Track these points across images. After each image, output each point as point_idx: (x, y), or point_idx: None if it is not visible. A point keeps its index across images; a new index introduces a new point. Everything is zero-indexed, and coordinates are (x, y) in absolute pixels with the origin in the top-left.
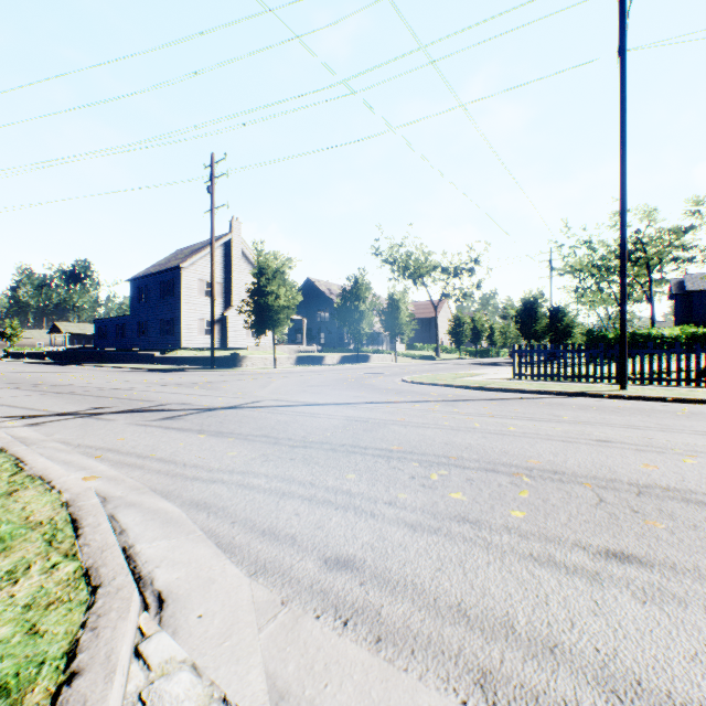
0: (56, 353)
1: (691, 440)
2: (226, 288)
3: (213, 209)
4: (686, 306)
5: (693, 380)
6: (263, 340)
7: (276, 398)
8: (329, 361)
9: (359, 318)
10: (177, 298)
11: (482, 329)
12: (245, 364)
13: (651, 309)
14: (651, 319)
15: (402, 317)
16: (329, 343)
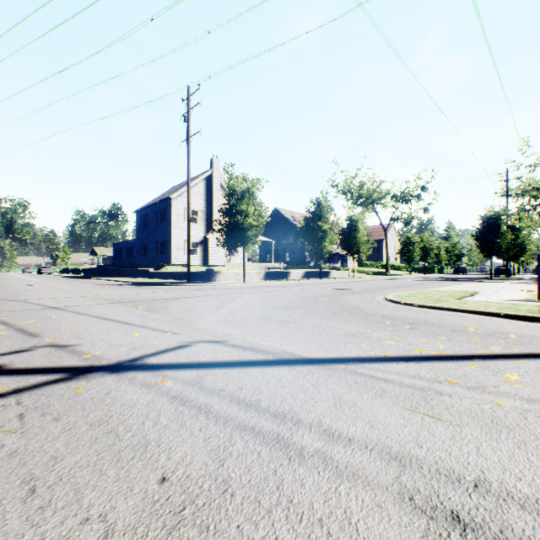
0: (87, 269)
1: None
2: (208, 215)
3: (189, 137)
4: None
5: None
6: (238, 258)
7: (220, 336)
8: (293, 276)
9: (321, 237)
10: (168, 224)
11: (430, 248)
12: (218, 279)
13: None
14: None
15: (360, 236)
16: (292, 261)
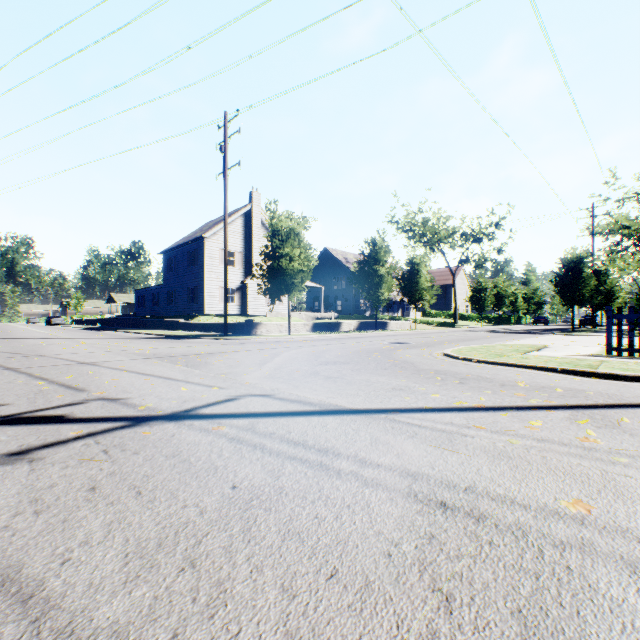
0: (105, 320)
1: None
2: (246, 257)
3: (226, 169)
4: None
5: None
6: (281, 307)
7: (267, 390)
8: (346, 328)
9: (377, 283)
10: (200, 267)
11: (505, 294)
12: (259, 331)
13: None
14: None
15: (422, 281)
16: (345, 310)
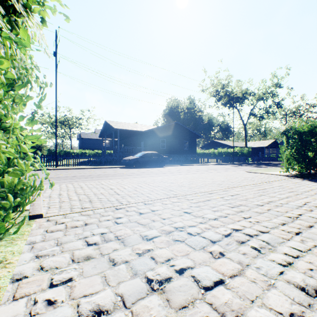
0: None
1: (65, 173)
2: None
3: None
4: (82, 142)
5: (75, 164)
6: None
7: None
8: None
9: None
10: None
11: None
12: None
13: (71, 143)
14: (71, 146)
15: None
16: None
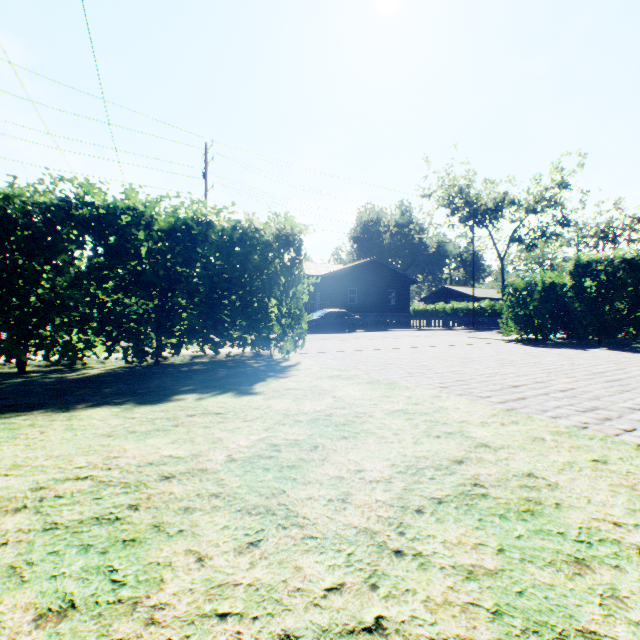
0: None
1: None
2: None
3: None
4: None
5: None
6: None
7: None
8: None
9: None
10: None
11: None
12: None
13: None
14: None
15: None
16: None
